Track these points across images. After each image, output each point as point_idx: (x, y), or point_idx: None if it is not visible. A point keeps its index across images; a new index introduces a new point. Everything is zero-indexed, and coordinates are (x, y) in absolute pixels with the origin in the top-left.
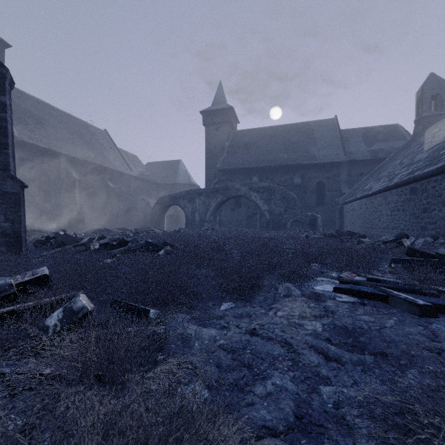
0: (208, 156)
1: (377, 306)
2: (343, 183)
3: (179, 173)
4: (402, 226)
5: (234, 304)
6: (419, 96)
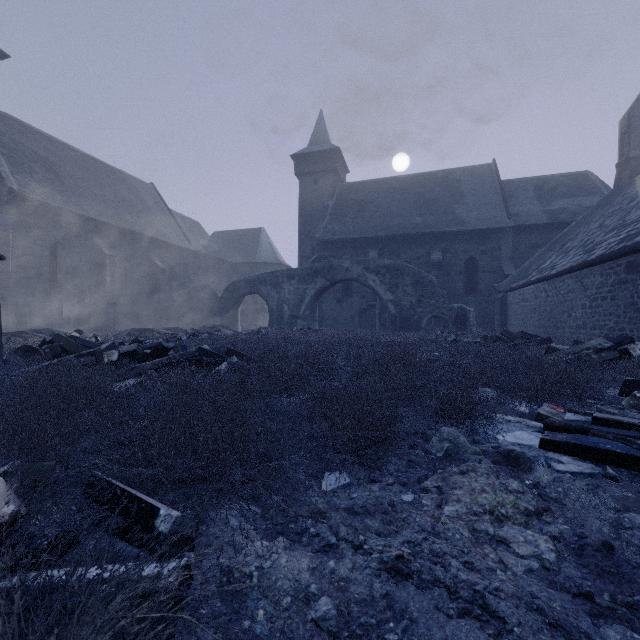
0: (302, 222)
1: None
2: (505, 261)
3: (260, 247)
4: (612, 324)
5: (348, 475)
6: (624, 127)
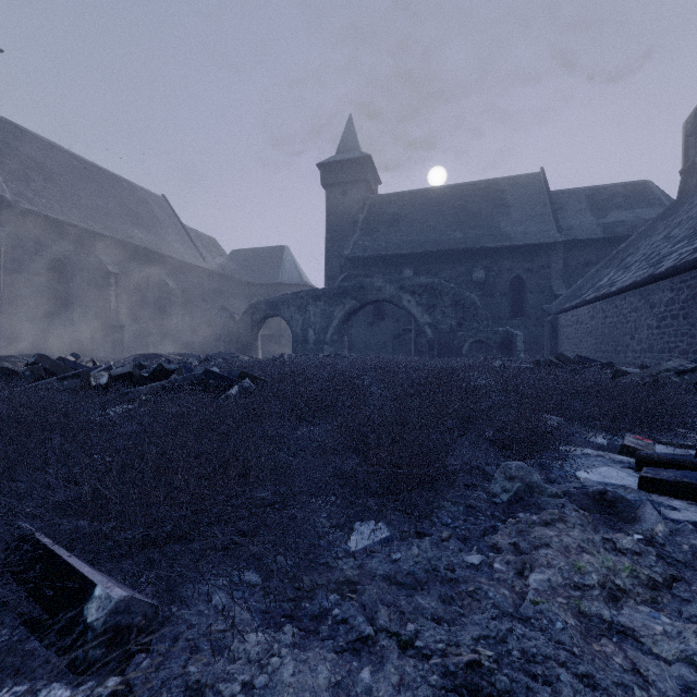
0: (330, 238)
1: None
2: (555, 279)
3: (283, 267)
4: (684, 345)
5: (387, 526)
6: (690, 129)
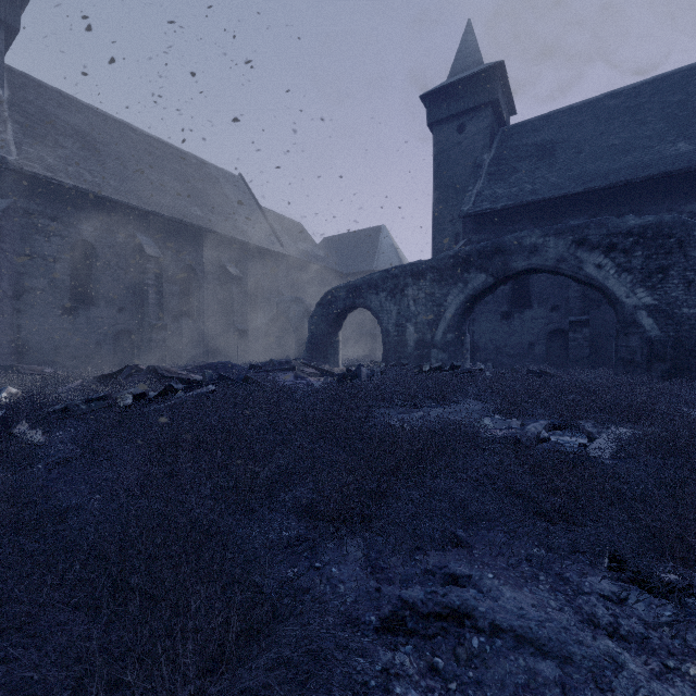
0: (439, 196)
1: None
2: None
3: (378, 250)
4: None
5: None
6: None
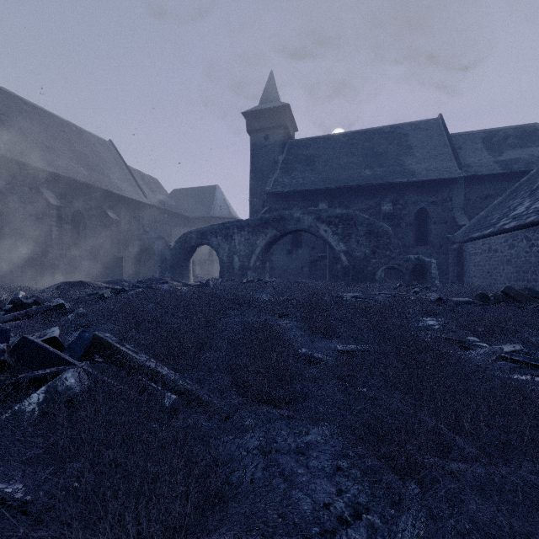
0: (254, 176)
1: None
2: (457, 211)
3: (214, 203)
4: None
5: None
6: None
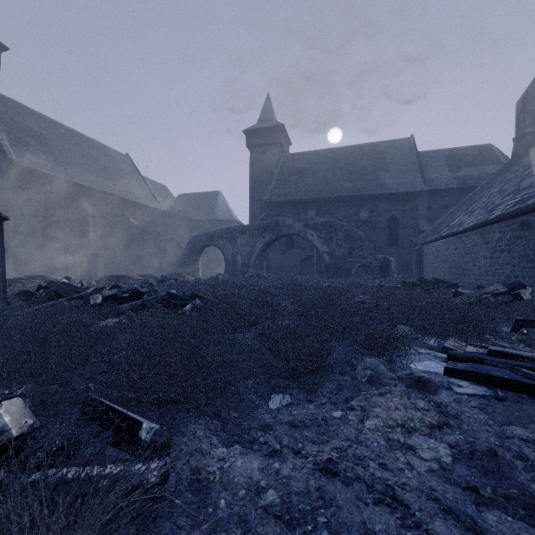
0: (253, 186)
1: (524, 402)
2: (421, 219)
3: (217, 207)
4: (508, 272)
5: (290, 396)
6: (520, 108)
